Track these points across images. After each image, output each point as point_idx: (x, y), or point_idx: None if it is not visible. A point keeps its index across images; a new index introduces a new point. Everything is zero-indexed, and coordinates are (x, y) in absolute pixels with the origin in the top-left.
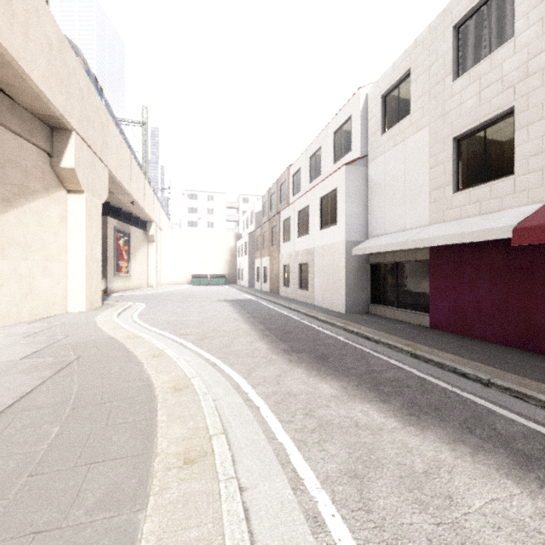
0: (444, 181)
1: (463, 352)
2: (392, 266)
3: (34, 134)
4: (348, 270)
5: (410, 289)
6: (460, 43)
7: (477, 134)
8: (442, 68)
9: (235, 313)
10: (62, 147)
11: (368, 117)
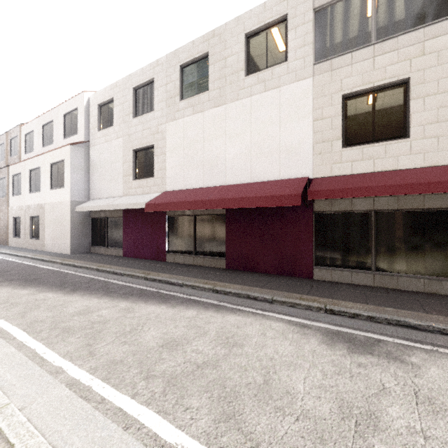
0: (129, 172)
1: (127, 265)
2: (105, 220)
3: None
4: (73, 222)
5: (114, 234)
6: (137, 98)
7: (143, 151)
8: (128, 108)
9: None
10: None
11: (90, 115)
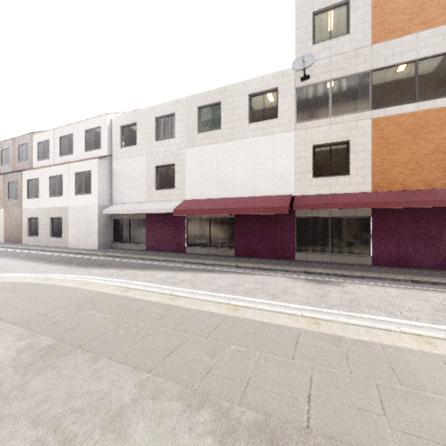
0: (152, 184)
1: (159, 255)
2: (127, 221)
3: None
4: (100, 223)
5: (137, 233)
6: (158, 126)
7: (164, 168)
8: (151, 132)
9: None
10: None
11: (112, 133)
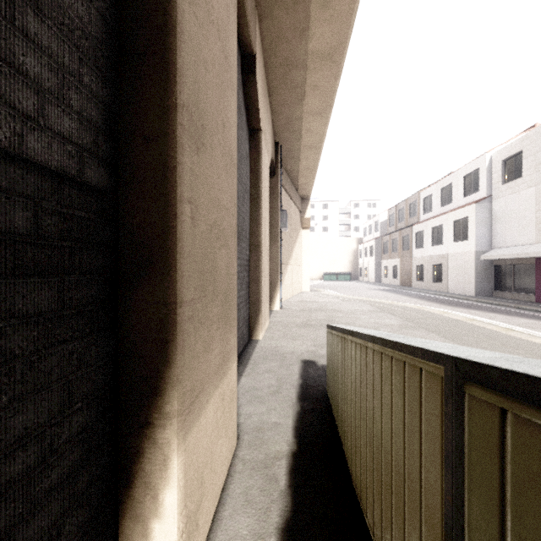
0: None
1: None
2: (510, 267)
3: (299, 205)
4: (477, 269)
5: (523, 280)
6: None
7: None
8: None
9: (396, 295)
10: (305, 208)
11: (492, 171)
